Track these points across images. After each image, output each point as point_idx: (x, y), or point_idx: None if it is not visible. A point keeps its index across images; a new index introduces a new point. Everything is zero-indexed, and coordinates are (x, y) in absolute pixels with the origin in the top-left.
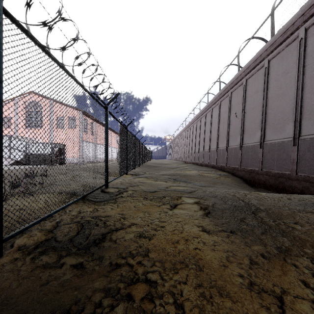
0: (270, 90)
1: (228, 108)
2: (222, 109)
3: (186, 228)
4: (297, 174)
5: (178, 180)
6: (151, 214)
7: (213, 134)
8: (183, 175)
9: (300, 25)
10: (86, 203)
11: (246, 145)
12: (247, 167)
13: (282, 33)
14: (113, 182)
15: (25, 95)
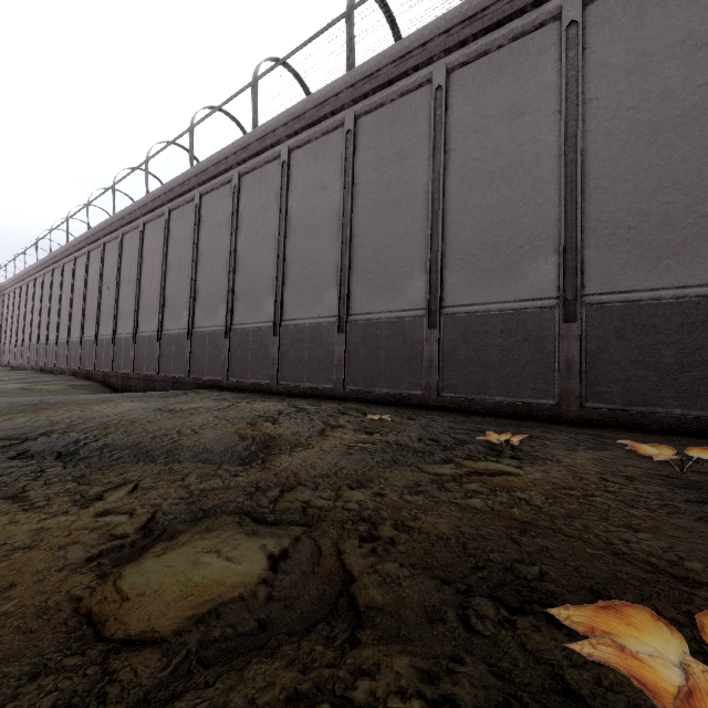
0: (145, 264)
1: (100, 269)
2: (93, 267)
3: None
4: (159, 374)
5: None
6: None
7: (77, 309)
8: None
9: (166, 203)
10: None
11: (120, 337)
12: (120, 369)
13: (152, 200)
14: None
15: None
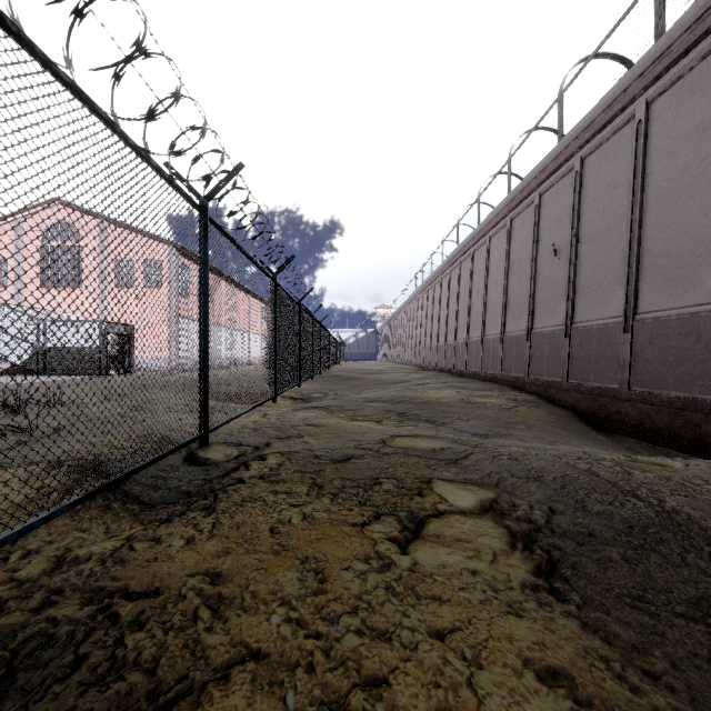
0: (651, 178)
1: (533, 234)
2: (517, 238)
3: (491, 697)
4: None
5: (412, 416)
6: (331, 577)
7: (493, 299)
8: (423, 403)
9: None
10: (109, 512)
11: (583, 326)
12: (585, 380)
13: (692, 22)
14: (232, 424)
15: (40, 208)
